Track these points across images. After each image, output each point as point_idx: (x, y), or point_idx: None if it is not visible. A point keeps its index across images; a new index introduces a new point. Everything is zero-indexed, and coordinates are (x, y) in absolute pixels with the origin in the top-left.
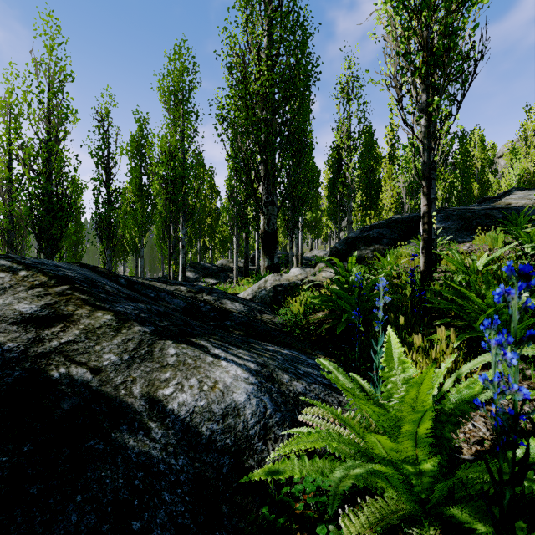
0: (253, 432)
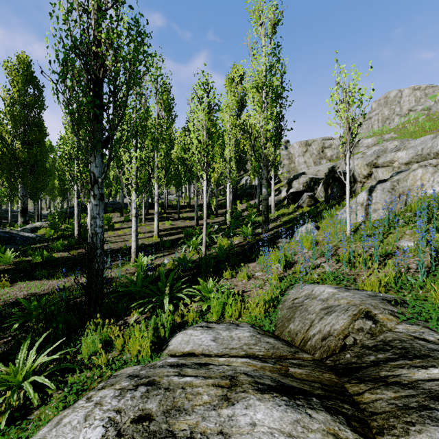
0: (36, 237)
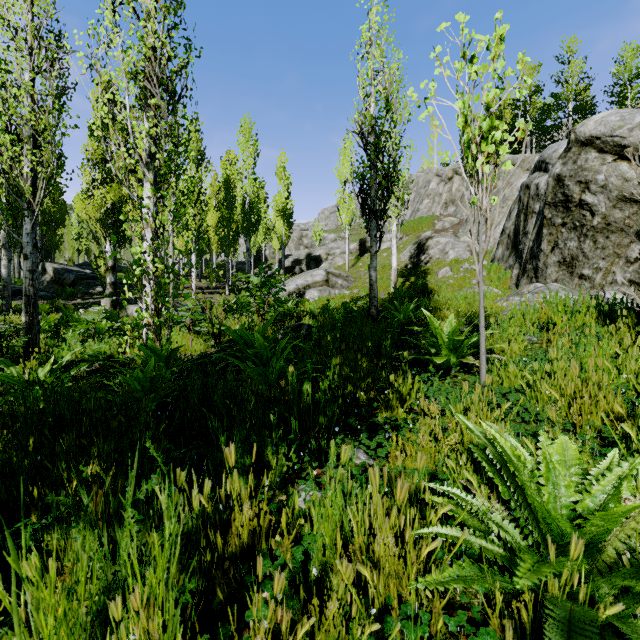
0: None
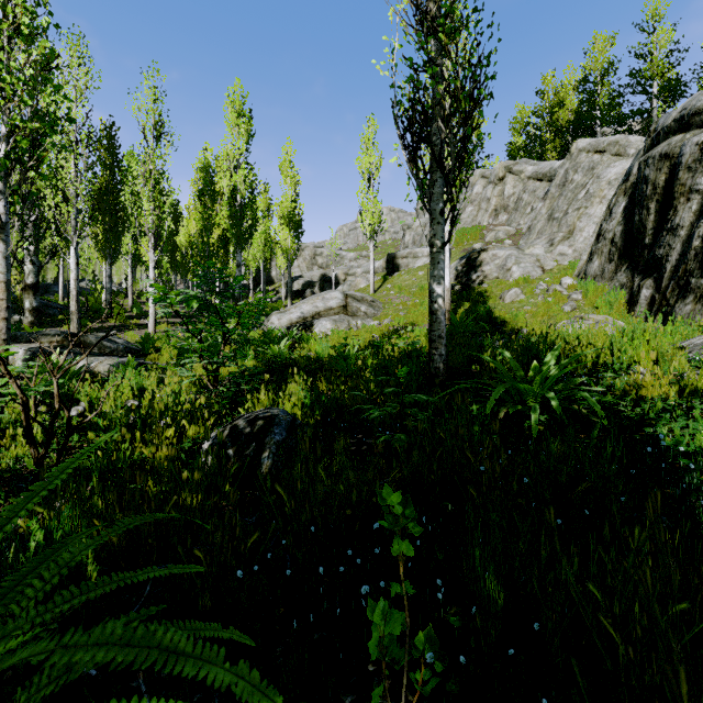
0: None
